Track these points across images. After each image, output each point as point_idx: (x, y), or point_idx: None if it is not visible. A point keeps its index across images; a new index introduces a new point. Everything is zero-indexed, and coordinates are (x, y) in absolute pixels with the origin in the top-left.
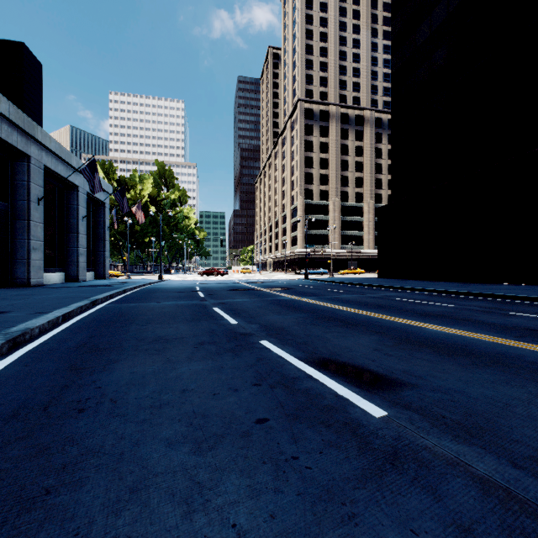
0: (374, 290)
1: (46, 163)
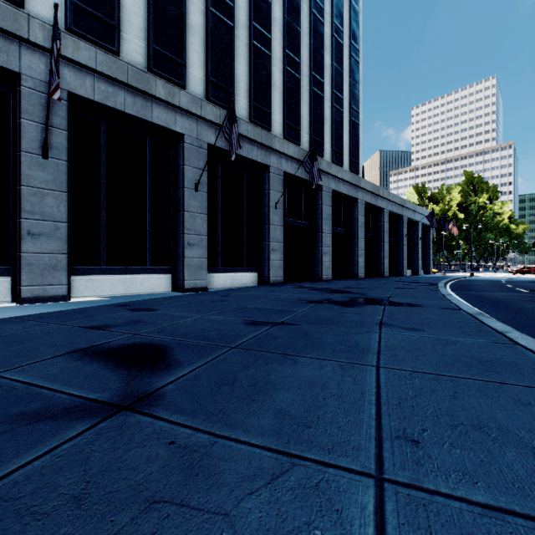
0: None
1: (407, 216)
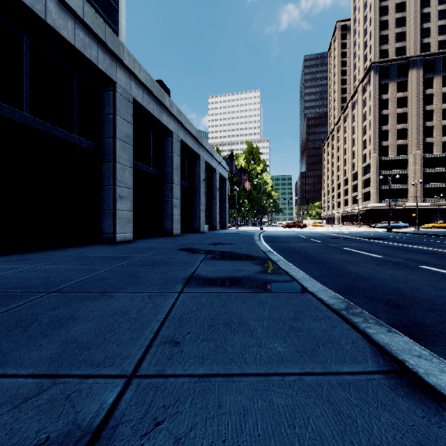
0: None
1: (205, 158)
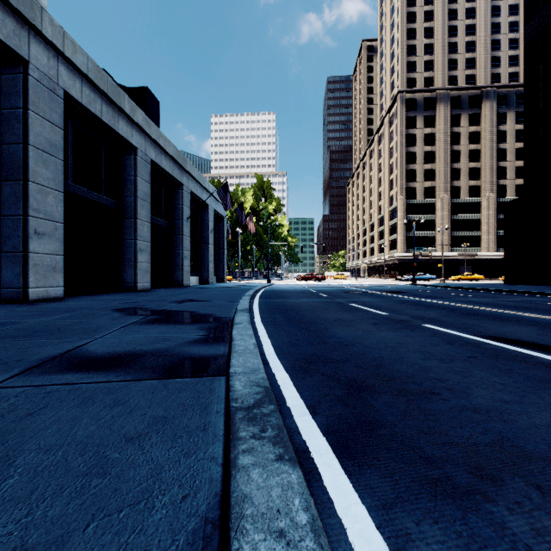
0: (507, 295)
1: (191, 188)
